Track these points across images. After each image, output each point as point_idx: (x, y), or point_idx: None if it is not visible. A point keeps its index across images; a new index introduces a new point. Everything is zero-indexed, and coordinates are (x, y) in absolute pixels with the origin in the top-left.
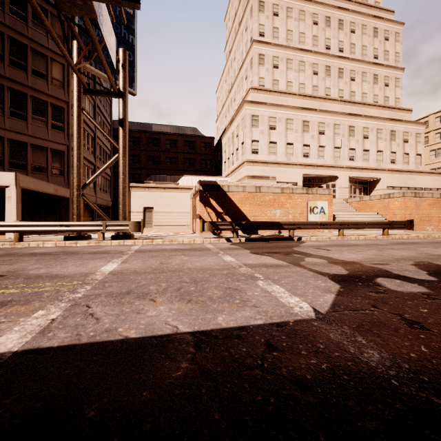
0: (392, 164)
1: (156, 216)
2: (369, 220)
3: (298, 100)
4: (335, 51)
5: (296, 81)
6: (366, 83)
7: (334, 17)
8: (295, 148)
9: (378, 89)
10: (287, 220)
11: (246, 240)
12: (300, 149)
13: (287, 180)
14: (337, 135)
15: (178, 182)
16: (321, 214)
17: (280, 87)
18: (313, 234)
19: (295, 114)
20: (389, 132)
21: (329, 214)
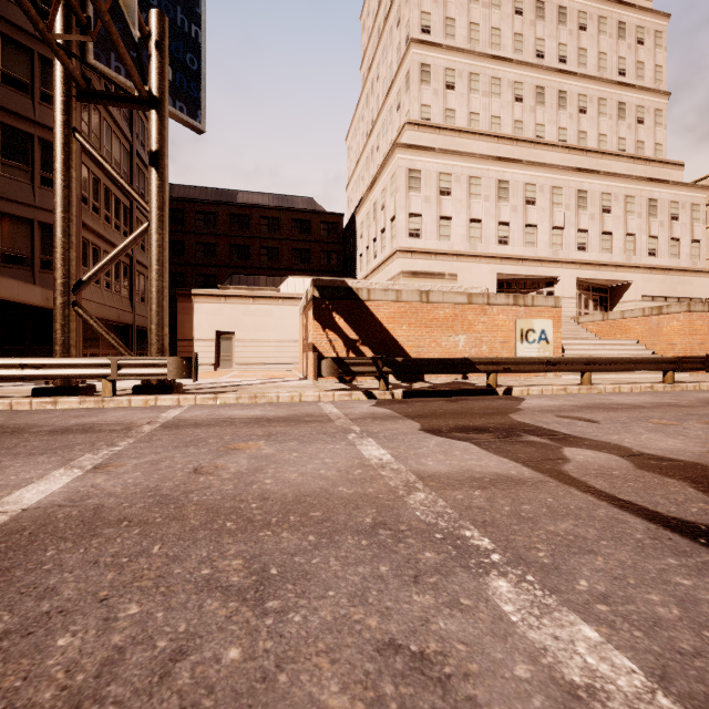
0: (651, 257)
1: (239, 346)
2: (625, 355)
3: (488, 144)
4: (553, 61)
5: (486, 112)
6: (605, 117)
7: (551, 2)
8: (485, 228)
9: (626, 129)
10: (479, 354)
11: (404, 394)
12: (492, 229)
13: (471, 284)
14: (557, 206)
15: (278, 288)
16: (541, 344)
17: (458, 123)
18: (529, 381)
19: (484, 169)
20: (646, 202)
21: (555, 344)
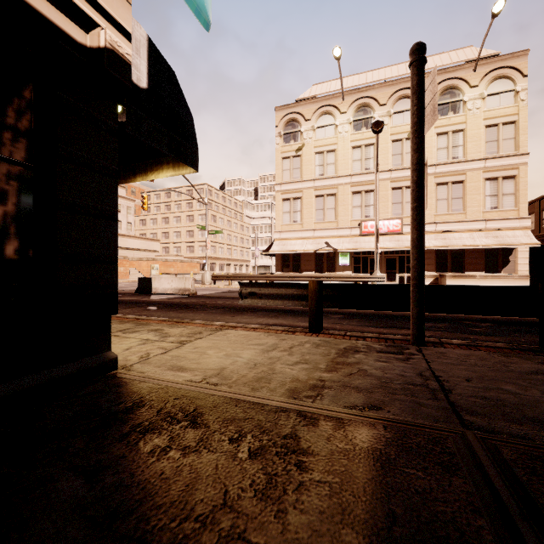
0: None
1: None
2: None
3: None
4: None
5: None
6: None
7: None
8: None
9: None
10: None
11: None
12: None
13: None
14: None
15: None
16: None
17: None
18: None
19: None
20: None
21: None
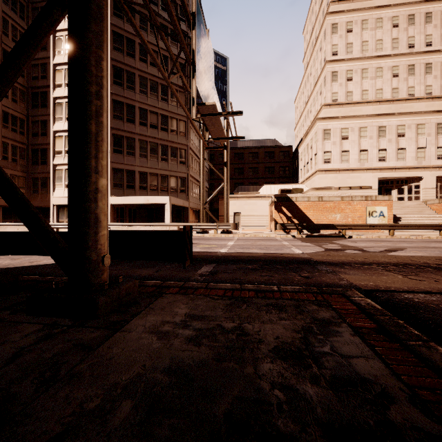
0: None
1: (243, 218)
2: (441, 222)
3: (373, 107)
4: (421, 47)
5: (372, 88)
6: None
7: (419, 13)
8: (370, 154)
9: None
10: (347, 222)
11: (306, 236)
12: (375, 154)
13: (361, 184)
14: (420, 135)
15: (259, 192)
16: (380, 217)
17: (354, 98)
18: (370, 234)
19: (369, 122)
20: None
21: (388, 217)
